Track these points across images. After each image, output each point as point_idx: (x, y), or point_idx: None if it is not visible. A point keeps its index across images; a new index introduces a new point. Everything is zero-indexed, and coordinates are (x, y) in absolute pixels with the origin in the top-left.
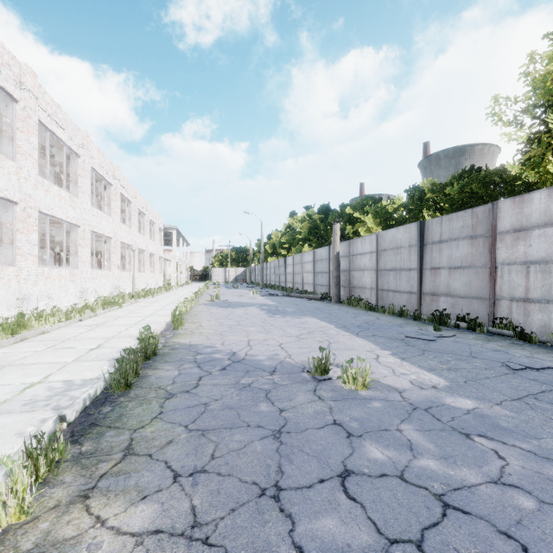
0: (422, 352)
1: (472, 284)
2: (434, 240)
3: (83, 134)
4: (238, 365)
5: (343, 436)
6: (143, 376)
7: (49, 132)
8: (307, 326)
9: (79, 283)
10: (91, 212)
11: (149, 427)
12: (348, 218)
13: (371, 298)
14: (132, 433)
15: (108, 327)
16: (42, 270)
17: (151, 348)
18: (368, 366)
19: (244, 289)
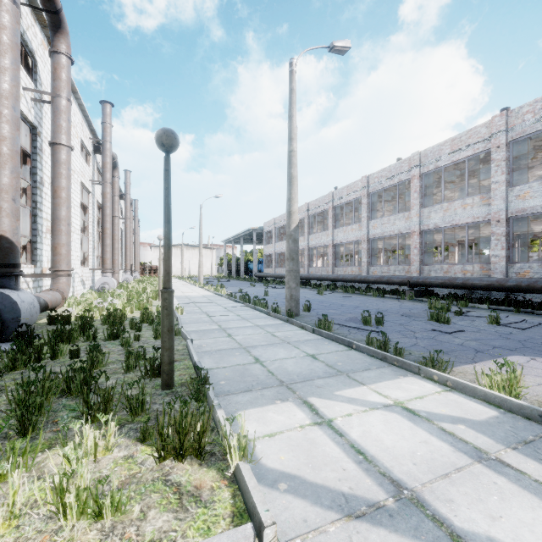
0: None
1: None
2: None
3: None
4: None
5: None
6: None
7: None
8: None
9: None
10: None
11: None
12: None
13: None
14: None
15: None
16: None
17: None
18: None
19: None
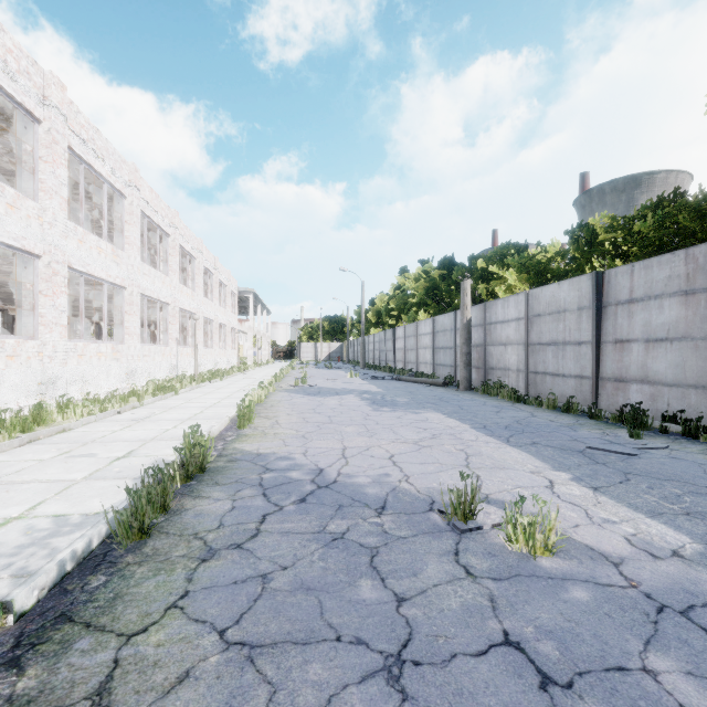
0: (625, 477)
1: (687, 365)
2: (619, 299)
3: (130, 168)
4: (326, 494)
5: (532, 684)
6: (176, 510)
7: (85, 164)
8: (428, 425)
9: (126, 362)
10: (141, 270)
11: (155, 630)
12: (481, 273)
13: (517, 384)
14: (122, 645)
15: (151, 424)
16: (75, 344)
17: (198, 461)
18: (553, 514)
19: (340, 369)
